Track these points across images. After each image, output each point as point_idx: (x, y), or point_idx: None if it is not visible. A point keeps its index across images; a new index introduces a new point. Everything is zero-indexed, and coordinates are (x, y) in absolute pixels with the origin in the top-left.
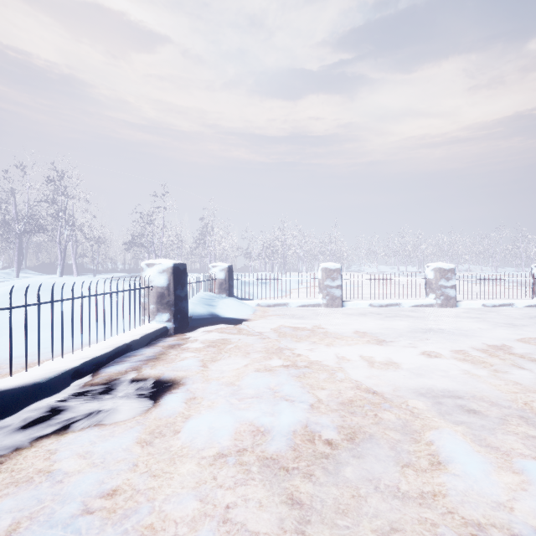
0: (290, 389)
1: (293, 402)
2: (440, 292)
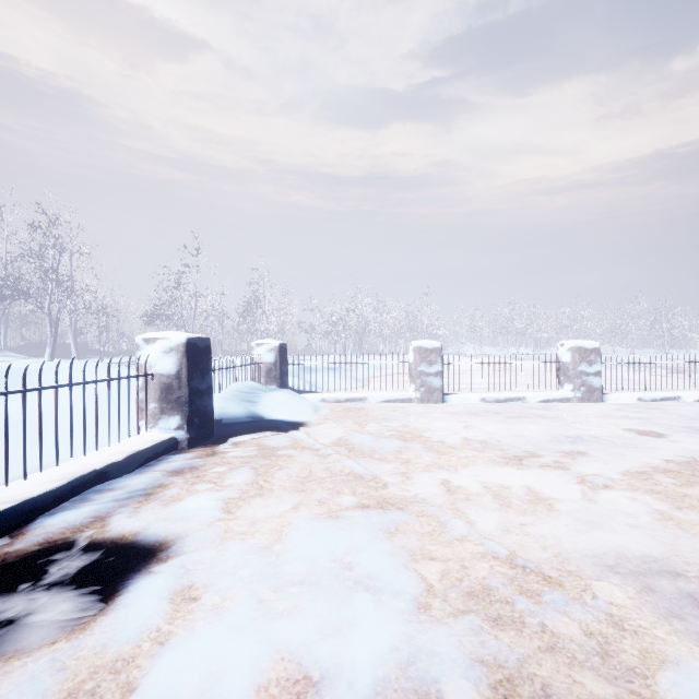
0: (372, 561)
1: (379, 595)
2: (581, 381)
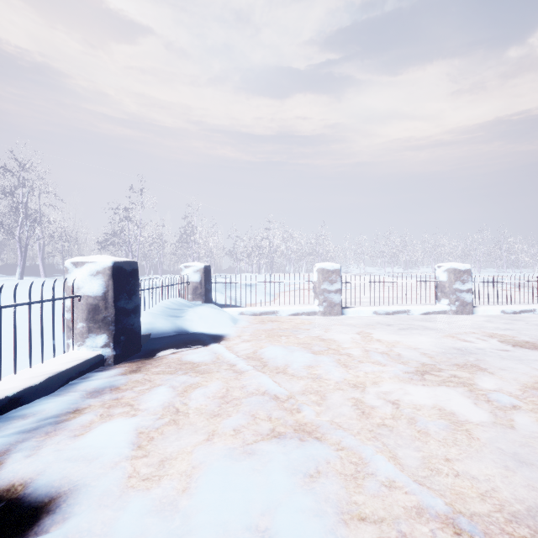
0: (293, 529)
1: None
2: (455, 297)
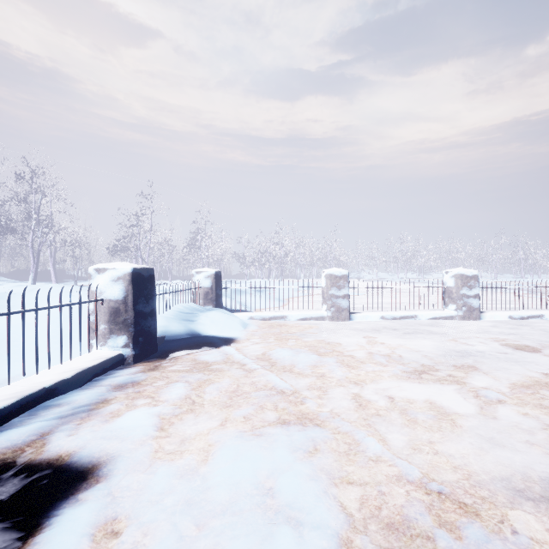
0: (293, 487)
1: (300, 530)
2: (462, 302)
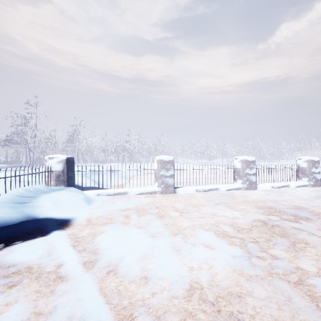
0: None
1: None
2: (246, 178)
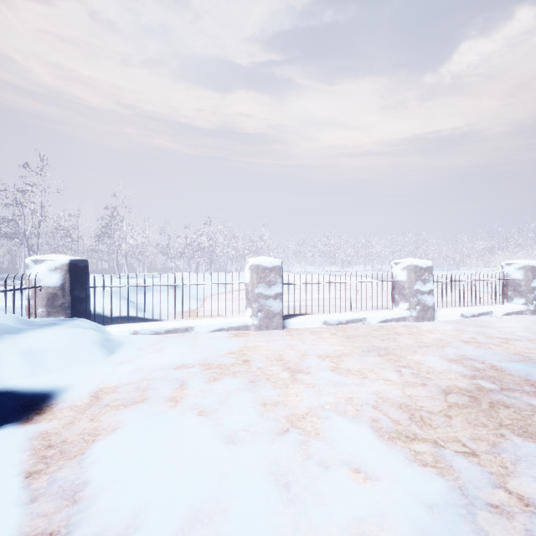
0: None
1: None
2: (416, 300)
